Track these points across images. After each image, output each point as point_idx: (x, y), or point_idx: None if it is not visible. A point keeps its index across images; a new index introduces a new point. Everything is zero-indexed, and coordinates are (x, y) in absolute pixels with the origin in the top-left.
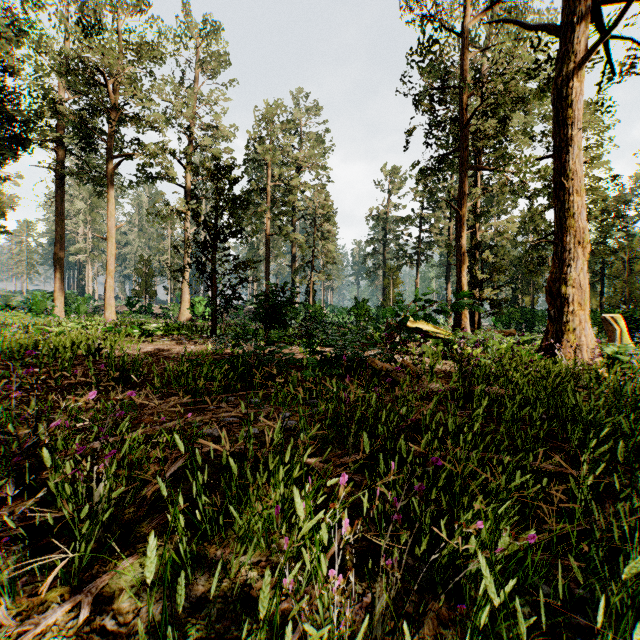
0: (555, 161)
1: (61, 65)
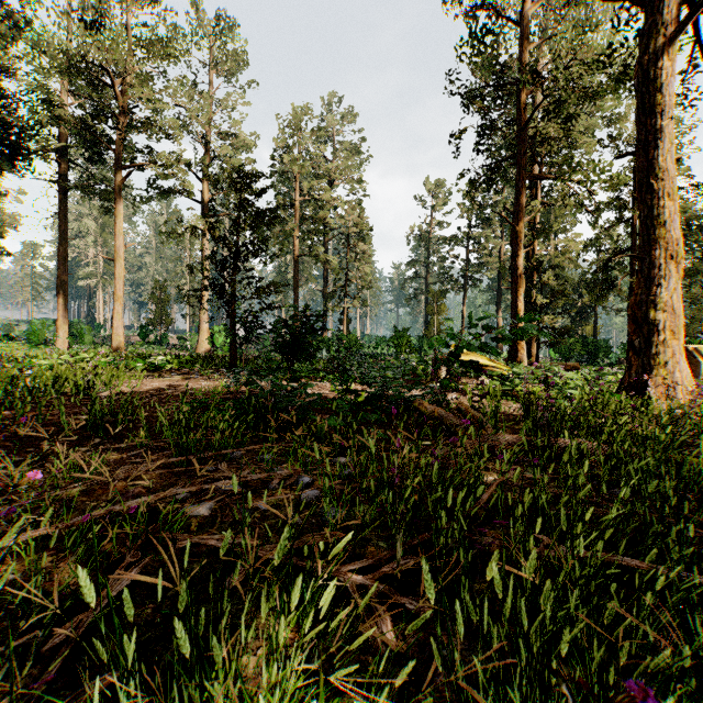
0: (640, 158)
1: (61, 63)
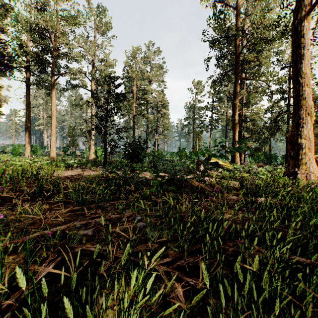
0: (293, 68)
1: (27, 27)
